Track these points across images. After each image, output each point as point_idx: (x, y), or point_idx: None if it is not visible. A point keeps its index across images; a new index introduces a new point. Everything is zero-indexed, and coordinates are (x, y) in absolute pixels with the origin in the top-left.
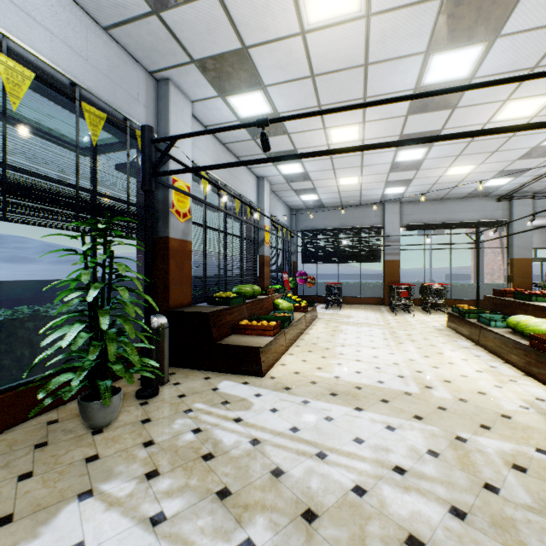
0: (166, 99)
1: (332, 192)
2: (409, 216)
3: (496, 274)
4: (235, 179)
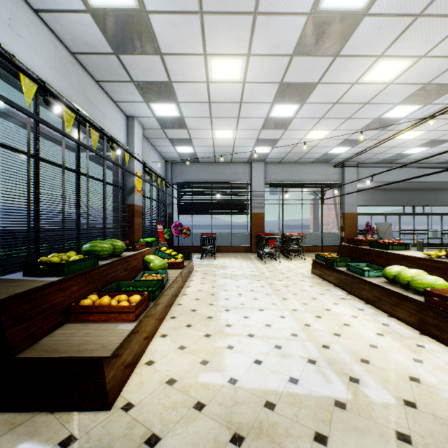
0: None
1: (207, 145)
2: (271, 175)
3: (330, 225)
4: (94, 108)
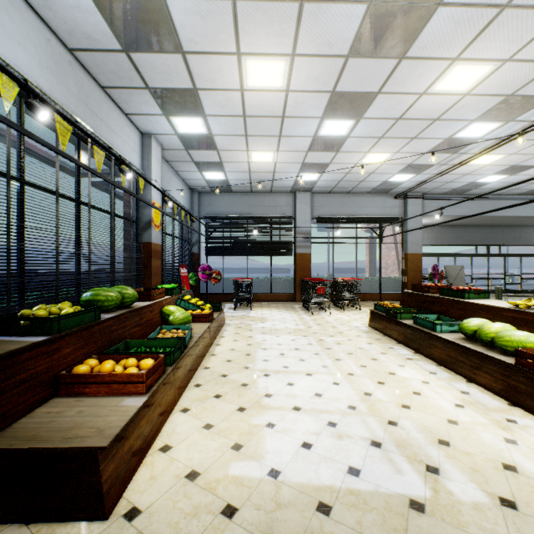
0: None
1: (242, 171)
2: (320, 207)
3: (390, 268)
4: (99, 120)
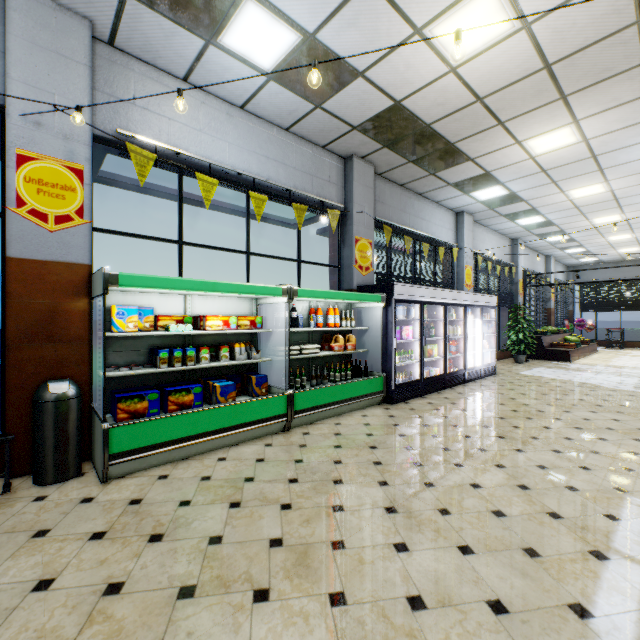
0: (517, 247)
1: (612, 255)
2: None
3: None
4: (534, 264)
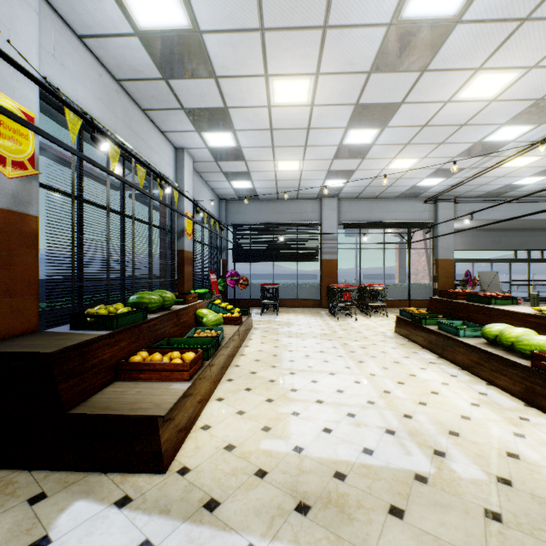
0: None
1: (268, 179)
2: (346, 213)
3: (420, 274)
4: (140, 140)
